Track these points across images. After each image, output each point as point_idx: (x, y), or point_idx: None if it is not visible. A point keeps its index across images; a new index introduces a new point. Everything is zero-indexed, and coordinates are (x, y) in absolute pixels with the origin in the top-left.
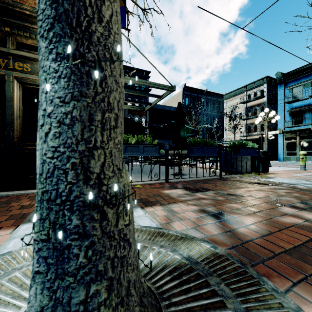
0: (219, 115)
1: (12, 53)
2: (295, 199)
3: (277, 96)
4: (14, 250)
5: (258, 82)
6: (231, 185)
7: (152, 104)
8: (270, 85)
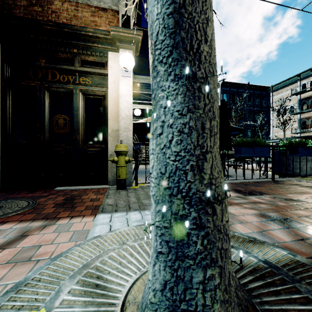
0: (263, 110)
1: (78, 70)
2: None
3: None
4: (102, 234)
5: None
6: (289, 189)
7: None
8: None
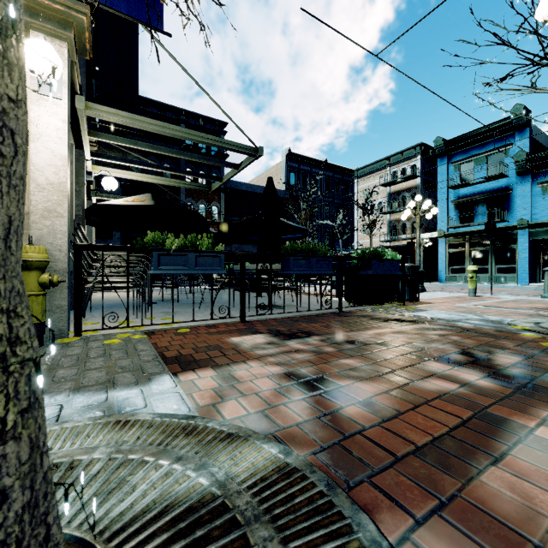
0: (346, 204)
1: None
2: (452, 346)
3: (436, 176)
4: None
5: (407, 152)
6: (354, 324)
7: (224, 179)
8: (427, 158)
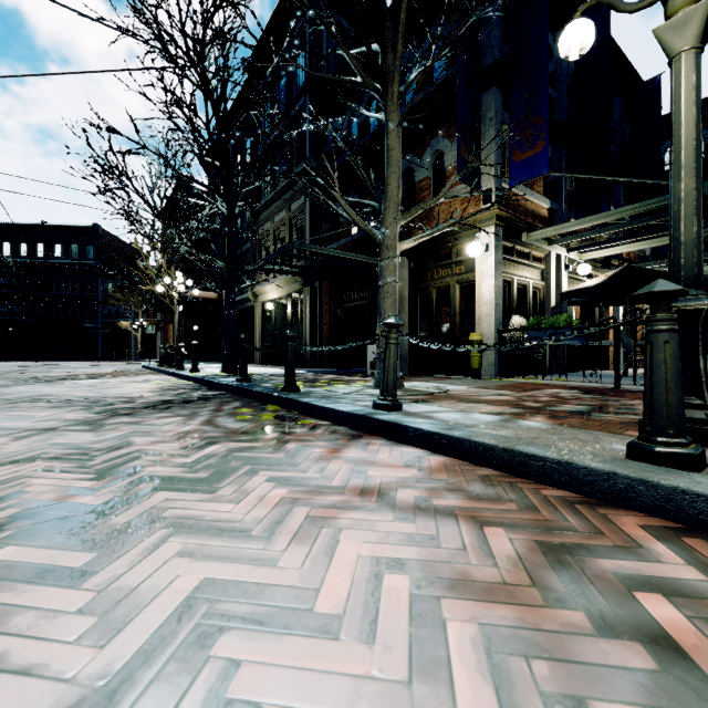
0: None
1: (454, 262)
2: None
3: None
4: None
5: None
6: None
7: None
8: None
